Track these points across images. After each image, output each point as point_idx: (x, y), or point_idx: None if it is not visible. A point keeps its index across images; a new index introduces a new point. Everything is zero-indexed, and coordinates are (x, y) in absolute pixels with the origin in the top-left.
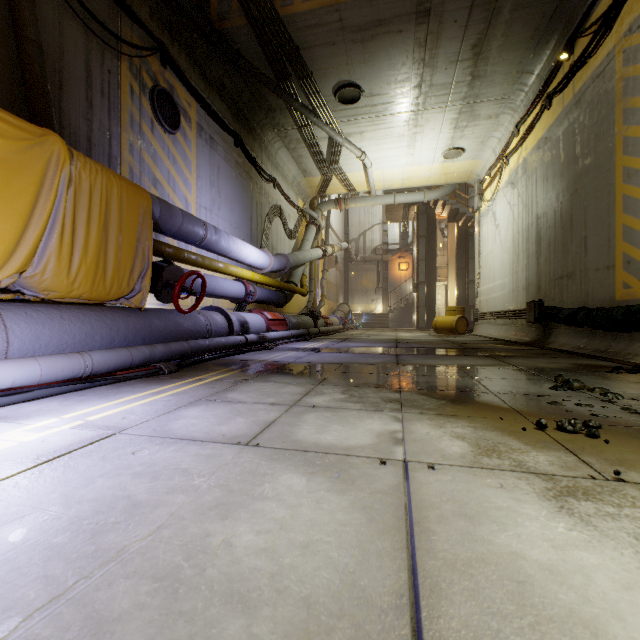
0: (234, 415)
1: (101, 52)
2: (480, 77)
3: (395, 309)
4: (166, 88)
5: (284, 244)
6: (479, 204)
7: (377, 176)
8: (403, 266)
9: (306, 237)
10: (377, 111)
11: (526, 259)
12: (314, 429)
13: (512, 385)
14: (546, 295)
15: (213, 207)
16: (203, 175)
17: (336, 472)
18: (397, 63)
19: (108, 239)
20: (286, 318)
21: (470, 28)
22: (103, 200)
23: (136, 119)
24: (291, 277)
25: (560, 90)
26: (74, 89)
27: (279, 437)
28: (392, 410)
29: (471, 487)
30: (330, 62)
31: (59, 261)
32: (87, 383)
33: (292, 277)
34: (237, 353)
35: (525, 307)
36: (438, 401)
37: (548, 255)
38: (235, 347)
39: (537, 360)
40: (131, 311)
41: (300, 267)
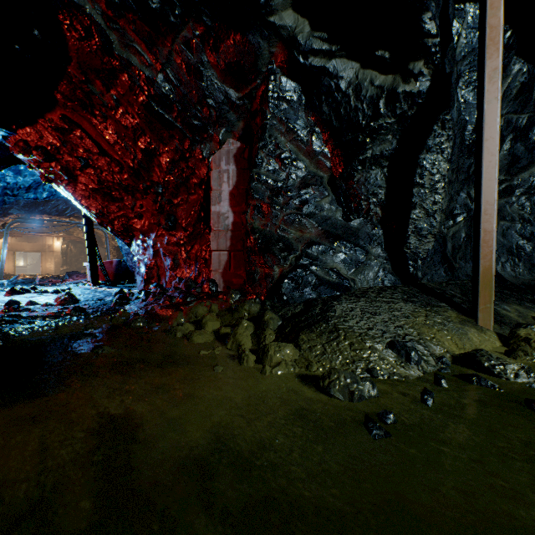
0: None
1: None
2: None
3: (31, 264)
4: None
5: None
6: None
7: None
8: None
9: None
10: None
11: None
12: None
13: None
14: None
15: None
16: None
17: None
18: None
19: None
20: None
21: None
22: None
23: None
24: None
25: None
26: None
27: None
28: None
29: None
30: None
31: None
32: None
33: None
34: None
35: None
36: None
37: None
38: None
39: None
40: None
41: None
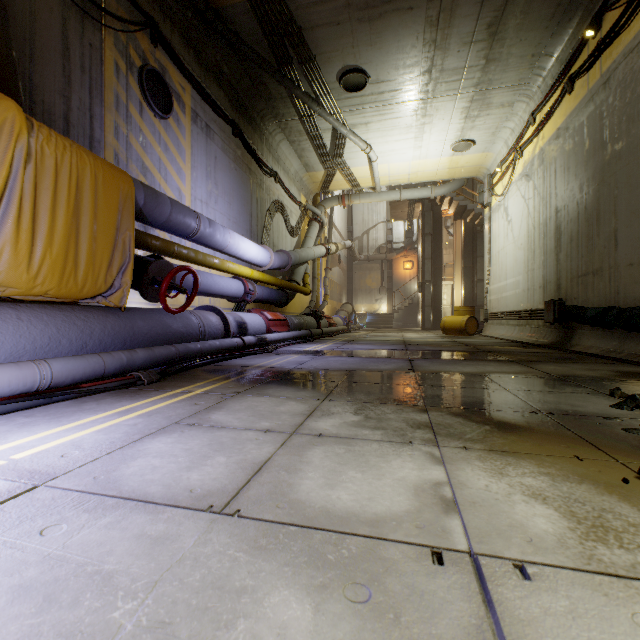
0: (213, 451)
1: (81, 22)
2: (495, 60)
3: (400, 309)
4: (157, 68)
5: (286, 241)
6: (489, 199)
7: (382, 171)
8: (408, 265)
9: (309, 234)
10: (384, 99)
11: (543, 255)
12: (322, 478)
13: (562, 401)
14: (567, 294)
15: (209, 200)
16: (198, 165)
17: (363, 585)
18: (406, 45)
19: (80, 227)
20: (288, 318)
21: (487, 4)
22: (73, 181)
23: (122, 100)
24: (293, 275)
25: (585, 71)
26: (48, 61)
27: (271, 495)
28: (424, 442)
29: (618, 635)
30: (334, 44)
31: (16, 251)
32: (41, 399)
33: (294, 275)
34: (233, 357)
35: (542, 307)
36: (480, 426)
37: (570, 250)
38: (231, 350)
39: (570, 366)
40: (109, 311)
41: (302, 265)
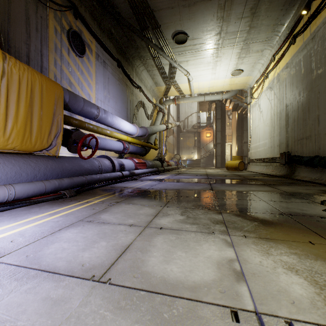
0: (99, 238)
1: (36, 5)
2: (254, 27)
3: (204, 157)
4: (77, 30)
5: (145, 122)
6: (250, 100)
7: (195, 86)
8: (208, 134)
9: (157, 118)
10: (196, 48)
11: (279, 129)
12: (161, 256)
13: (295, 207)
14: (292, 149)
15: (105, 100)
16: (99, 82)
17: None
18: (208, 19)
19: (33, 113)
20: (146, 162)
21: None
22: (29, 88)
23: (58, 47)
24: (149, 140)
25: (301, 32)
26: (18, 25)
27: (130, 268)
28: (221, 232)
29: None
30: (170, 19)
31: None
32: (8, 206)
33: (149, 140)
34: (116, 182)
35: (278, 156)
36: (252, 223)
37: (293, 126)
38: (115, 179)
39: (296, 187)
40: (50, 158)
41: (154, 134)
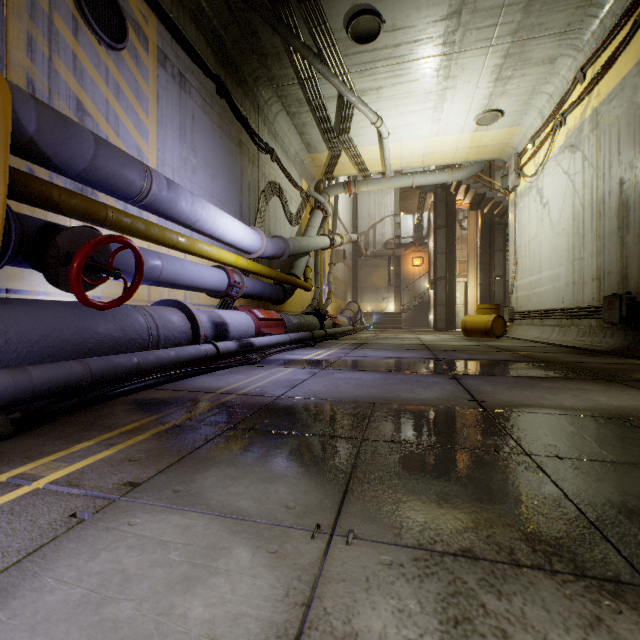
0: None
1: None
2: None
3: (409, 308)
4: None
5: (284, 230)
6: (516, 182)
7: (394, 151)
8: (417, 261)
9: (311, 223)
10: (400, 55)
11: (599, 240)
12: None
13: None
14: None
15: (184, 169)
16: (168, 122)
17: None
18: None
19: None
20: (284, 318)
21: None
22: None
23: (41, 6)
24: (292, 269)
25: None
26: None
27: None
28: None
29: None
30: None
31: None
32: None
33: (294, 269)
34: (196, 373)
35: (597, 303)
36: None
37: None
38: (196, 363)
39: None
40: None
41: (303, 257)
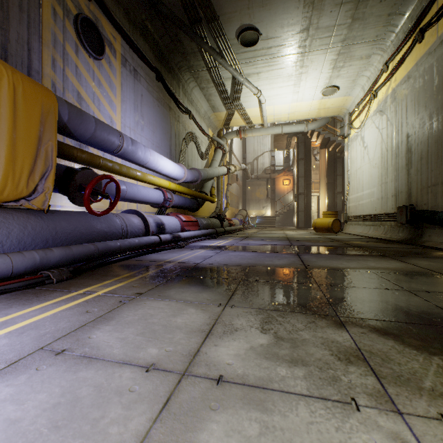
0: (49, 428)
1: None
2: (359, 19)
3: (280, 213)
4: (90, 17)
5: (197, 163)
6: (349, 132)
7: (269, 111)
8: (286, 182)
9: (214, 158)
10: (271, 53)
11: (395, 171)
12: None
13: None
14: (417, 200)
15: (137, 128)
16: (127, 100)
17: None
18: (290, 6)
19: None
20: (198, 220)
21: None
22: None
23: (59, 39)
24: (203, 188)
25: (435, 22)
26: None
27: None
28: (374, 401)
29: None
30: (234, 6)
31: None
32: None
33: (203, 188)
34: (150, 252)
35: (394, 211)
36: (428, 359)
37: (420, 166)
38: (149, 246)
39: (441, 261)
40: (33, 213)
41: (210, 181)
